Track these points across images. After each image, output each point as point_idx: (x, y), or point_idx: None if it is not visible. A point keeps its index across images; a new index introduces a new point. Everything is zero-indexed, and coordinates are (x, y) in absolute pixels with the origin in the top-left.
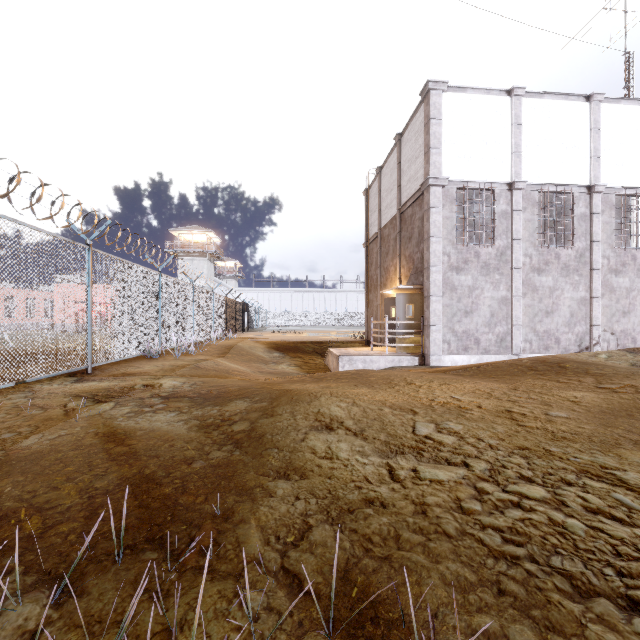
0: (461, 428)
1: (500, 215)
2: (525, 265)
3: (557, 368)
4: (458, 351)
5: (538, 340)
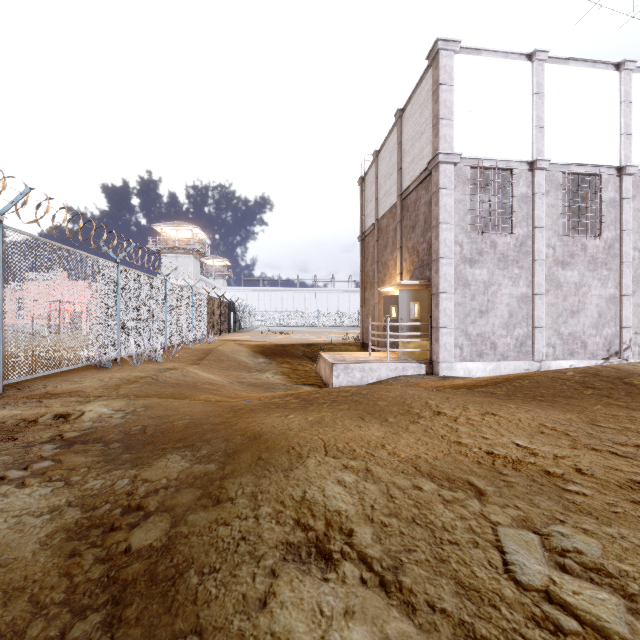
0: (600, 552)
1: (520, 199)
2: (548, 257)
3: (623, 385)
4: (472, 357)
5: (562, 344)
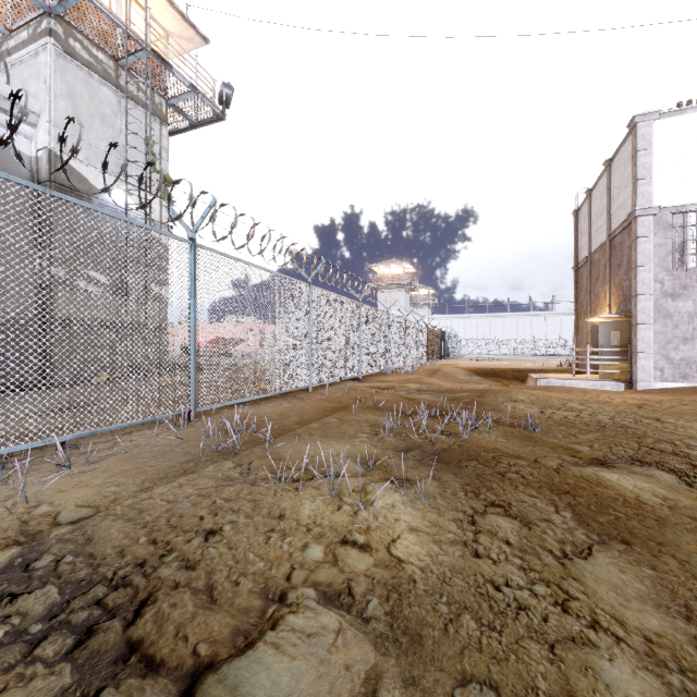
0: (595, 405)
1: None
2: None
3: None
4: (674, 379)
5: None
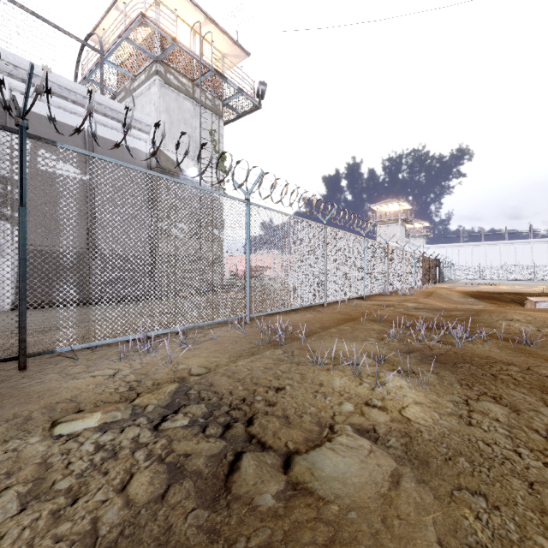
0: None
1: None
2: None
3: None
4: None
5: None
